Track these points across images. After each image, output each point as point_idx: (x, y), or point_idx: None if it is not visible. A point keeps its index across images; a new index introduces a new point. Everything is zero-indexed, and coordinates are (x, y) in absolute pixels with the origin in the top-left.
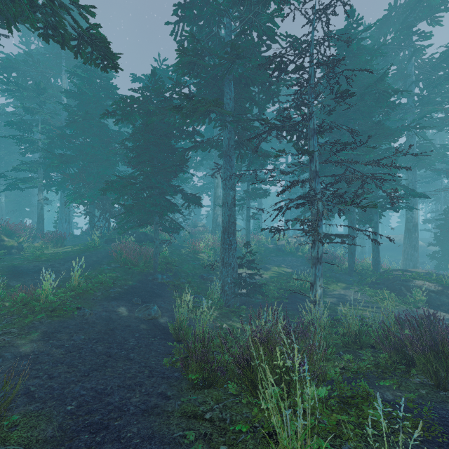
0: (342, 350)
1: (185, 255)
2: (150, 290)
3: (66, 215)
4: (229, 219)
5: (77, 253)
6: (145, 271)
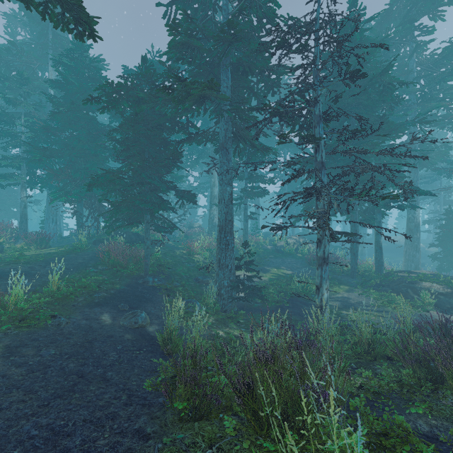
0: (353, 362)
1: (179, 256)
2: (139, 295)
3: (53, 214)
4: (225, 217)
5: (61, 255)
6: (135, 273)
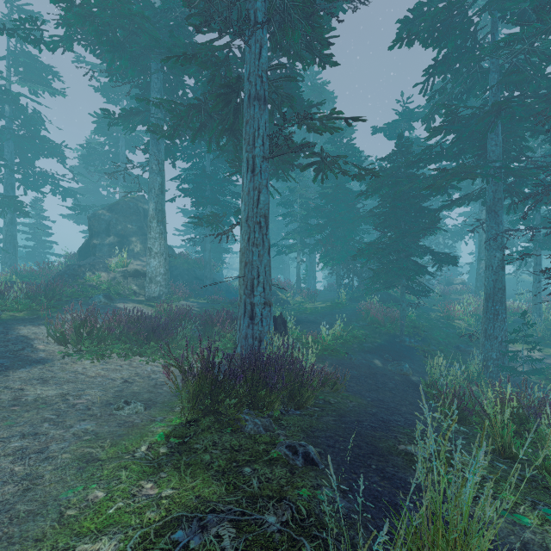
0: None
1: (435, 320)
2: (398, 351)
3: (313, 272)
4: (493, 284)
5: (329, 309)
6: (391, 332)
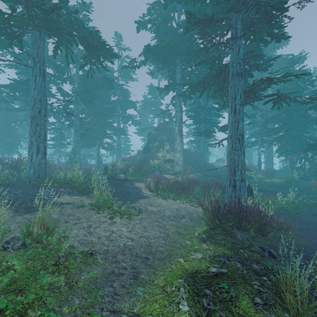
0: None
1: None
2: None
3: (270, 158)
4: None
5: (284, 184)
6: None
